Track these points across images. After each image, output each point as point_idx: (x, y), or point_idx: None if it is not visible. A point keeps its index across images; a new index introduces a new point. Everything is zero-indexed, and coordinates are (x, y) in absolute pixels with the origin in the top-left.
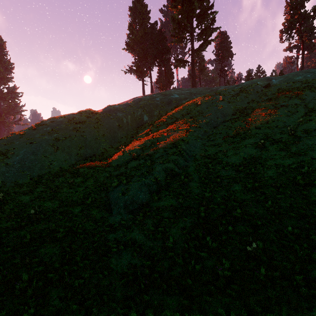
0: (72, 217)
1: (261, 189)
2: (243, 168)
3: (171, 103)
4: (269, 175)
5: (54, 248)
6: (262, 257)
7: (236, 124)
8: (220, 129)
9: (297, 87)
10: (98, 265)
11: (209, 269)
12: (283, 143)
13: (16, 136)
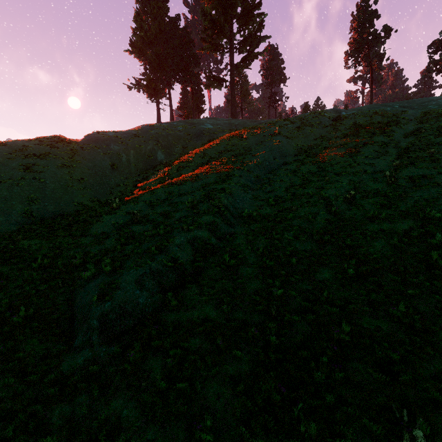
0: None
1: (374, 278)
2: (330, 237)
3: (202, 136)
4: (378, 250)
5: None
6: None
7: (303, 168)
8: (280, 174)
9: (379, 121)
10: None
11: None
12: (384, 197)
13: None
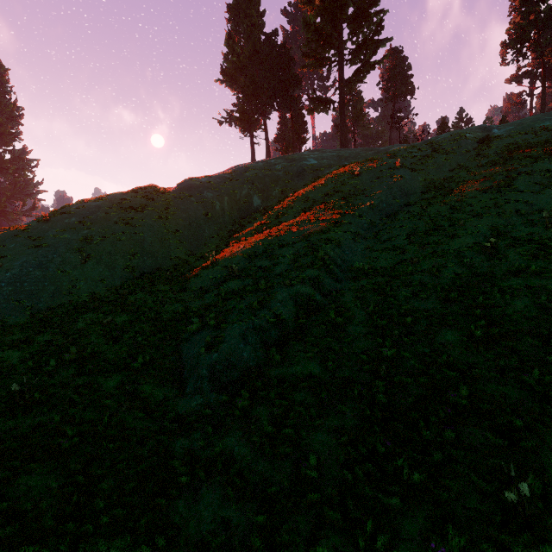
0: (100, 400)
1: (507, 342)
2: (458, 294)
3: (304, 174)
4: (518, 310)
5: (50, 474)
6: (544, 520)
7: (431, 210)
8: (401, 218)
9: (546, 140)
10: (143, 520)
11: (410, 545)
12: (538, 245)
13: (10, 234)
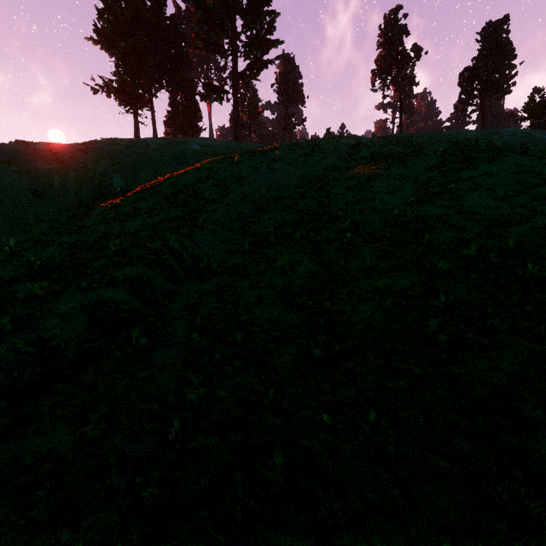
0: None
1: (347, 363)
2: (308, 298)
3: (183, 158)
4: (365, 317)
5: None
6: None
7: (301, 203)
8: (271, 210)
9: (400, 152)
10: None
11: None
12: (388, 241)
13: None
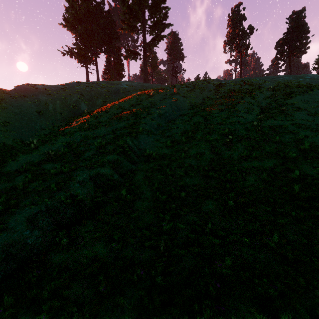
0: None
1: (250, 209)
2: (214, 172)
3: (119, 93)
4: (251, 183)
5: None
6: None
7: (194, 119)
8: (177, 123)
9: (247, 88)
10: None
11: None
12: (254, 140)
13: None
